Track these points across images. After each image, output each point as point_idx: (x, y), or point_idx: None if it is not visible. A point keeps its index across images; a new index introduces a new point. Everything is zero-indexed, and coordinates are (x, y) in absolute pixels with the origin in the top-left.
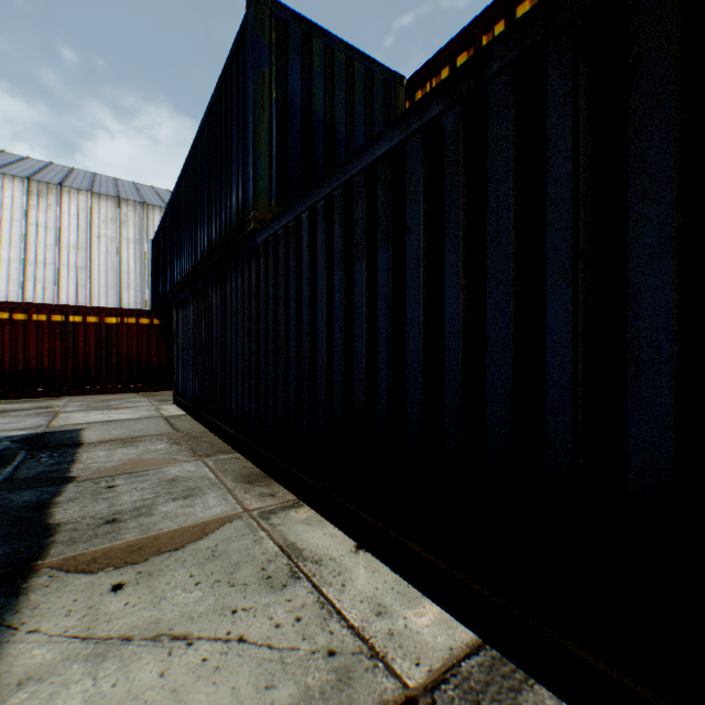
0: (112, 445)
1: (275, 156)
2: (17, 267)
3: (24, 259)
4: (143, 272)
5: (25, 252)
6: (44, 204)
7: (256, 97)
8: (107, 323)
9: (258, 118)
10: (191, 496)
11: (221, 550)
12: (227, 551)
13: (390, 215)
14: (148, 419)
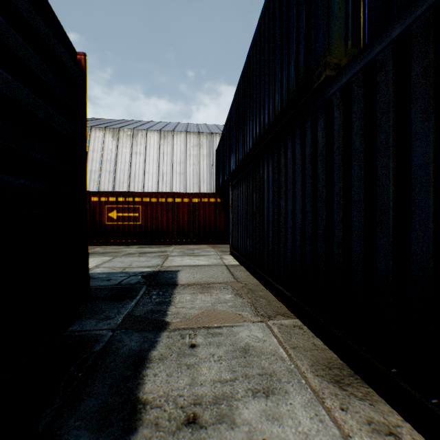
0: (194, 289)
1: None
2: (155, 176)
3: (158, 172)
4: (210, 173)
5: (158, 168)
6: (166, 142)
7: None
8: (192, 202)
9: None
10: (271, 391)
11: None
12: None
13: None
14: (215, 266)
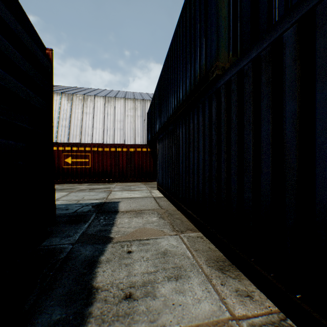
0: (131, 214)
1: (232, 20)
2: (101, 131)
3: (103, 127)
4: (143, 129)
5: (103, 125)
6: (109, 105)
7: None
8: (129, 151)
9: None
10: (179, 277)
11: None
12: None
13: None
14: (146, 198)
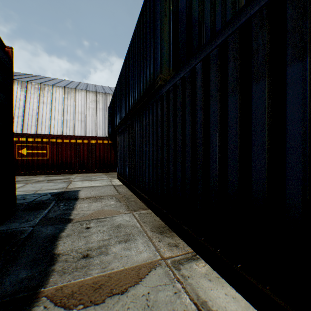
0: (90, 200)
1: (172, 43)
2: (60, 122)
3: (63, 118)
4: (105, 122)
5: (63, 116)
6: (69, 96)
7: (161, 9)
8: (91, 143)
9: (162, 21)
10: (128, 240)
11: (153, 299)
12: (157, 302)
13: (307, 27)
14: (106, 186)
